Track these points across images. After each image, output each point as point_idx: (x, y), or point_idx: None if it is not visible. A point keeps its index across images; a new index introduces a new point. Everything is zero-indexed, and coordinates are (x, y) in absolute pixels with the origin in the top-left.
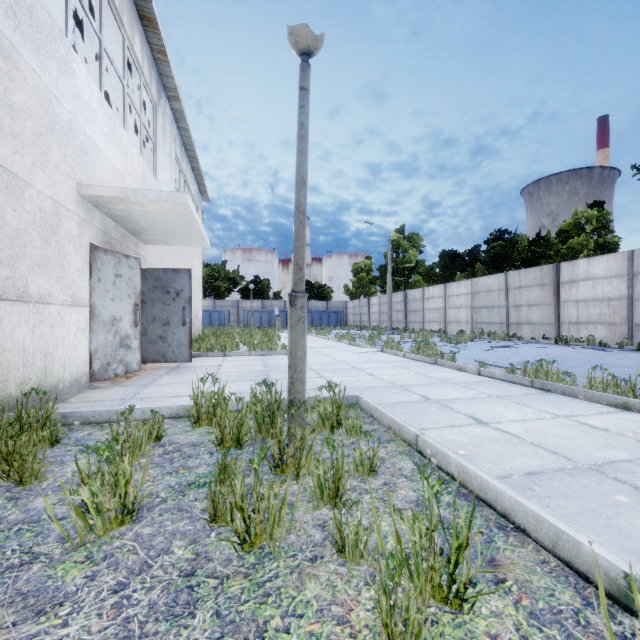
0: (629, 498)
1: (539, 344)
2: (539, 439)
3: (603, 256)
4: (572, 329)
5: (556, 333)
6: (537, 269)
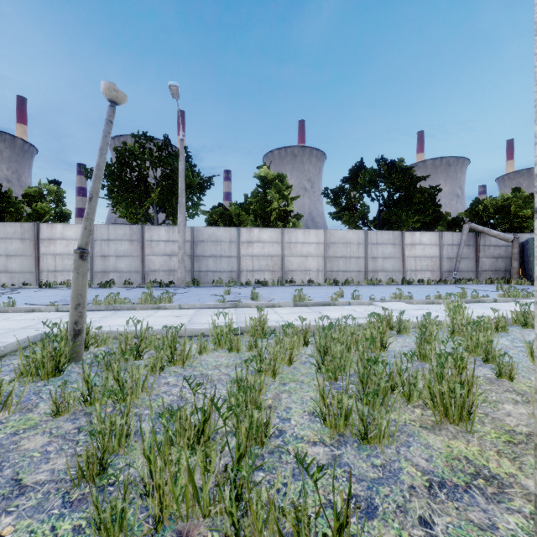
0: (207, 325)
1: (33, 289)
2: (162, 323)
3: (75, 224)
4: (51, 276)
5: (37, 279)
6: (18, 224)
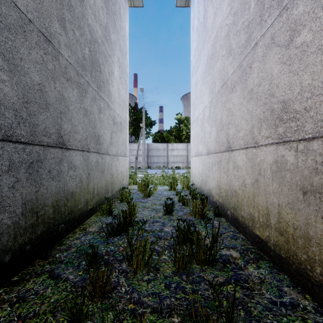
0: None
1: None
2: None
3: None
4: None
5: None
6: None
